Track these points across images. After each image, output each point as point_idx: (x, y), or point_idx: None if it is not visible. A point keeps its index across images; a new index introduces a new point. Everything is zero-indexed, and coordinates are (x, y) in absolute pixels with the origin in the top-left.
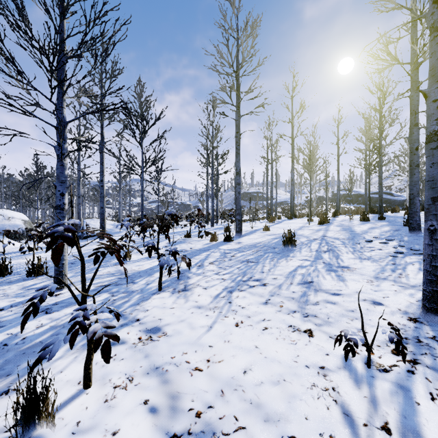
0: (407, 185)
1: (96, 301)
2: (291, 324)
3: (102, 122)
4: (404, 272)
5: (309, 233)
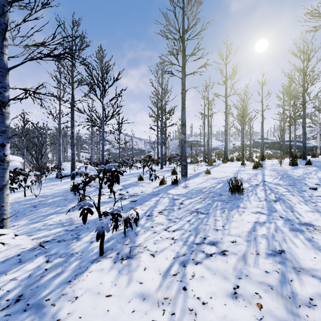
0: (317, 134)
1: (24, 271)
2: None
3: (72, 84)
4: None
5: (248, 178)
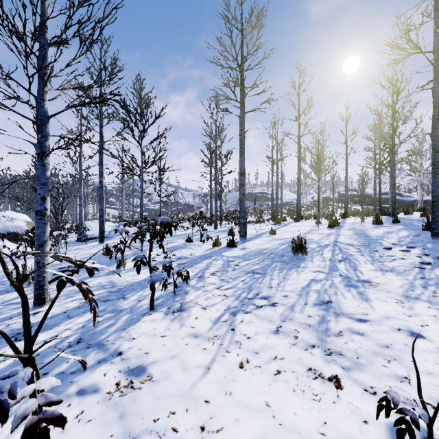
0: (418, 185)
1: (76, 323)
2: (310, 365)
3: (101, 121)
4: (438, 289)
5: (319, 238)
